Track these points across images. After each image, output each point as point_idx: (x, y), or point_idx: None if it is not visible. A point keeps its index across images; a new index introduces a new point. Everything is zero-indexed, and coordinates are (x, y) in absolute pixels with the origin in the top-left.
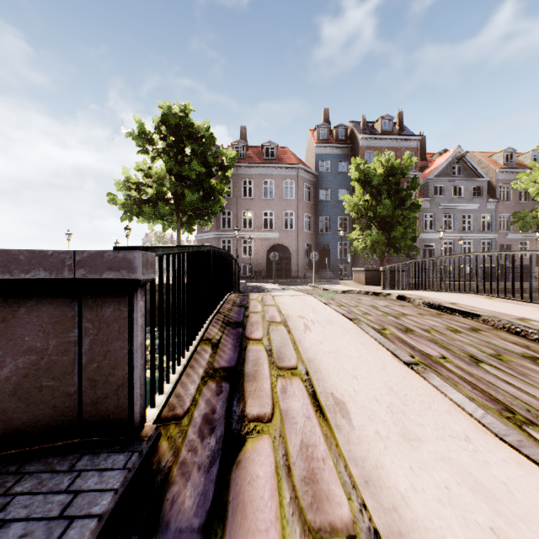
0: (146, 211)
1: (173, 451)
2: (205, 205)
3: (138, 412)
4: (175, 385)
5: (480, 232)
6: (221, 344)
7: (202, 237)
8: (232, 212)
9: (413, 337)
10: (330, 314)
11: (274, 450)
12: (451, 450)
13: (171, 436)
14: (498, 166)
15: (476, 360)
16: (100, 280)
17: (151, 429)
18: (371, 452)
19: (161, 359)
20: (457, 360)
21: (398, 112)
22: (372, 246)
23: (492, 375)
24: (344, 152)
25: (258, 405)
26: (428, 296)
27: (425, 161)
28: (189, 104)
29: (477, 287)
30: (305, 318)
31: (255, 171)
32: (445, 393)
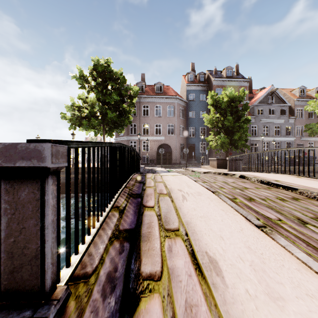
0: (84, 123)
1: (77, 313)
2: (120, 120)
3: (49, 278)
4: (89, 245)
5: (285, 137)
6: (126, 210)
7: (118, 139)
8: (136, 124)
9: (256, 204)
10: (199, 188)
11: (163, 311)
12: (313, 312)
13: (78, 296)
14: (295, 97)
15: (303, 222)
16: (14, 168)
17: (61, 290)
18: (246, 314)
19: (76, 227)
20: (290, 221)
21: (236, 65)
22: (221, 144)
23: (317, 234)
24: (203, 88)
25: (150, 263)
26: (259, 176)
27: (252, 94)
28: (110, 59)
29: (289, 170)
30: (182, 191)
31: (150, 100)
32: (292, 252)
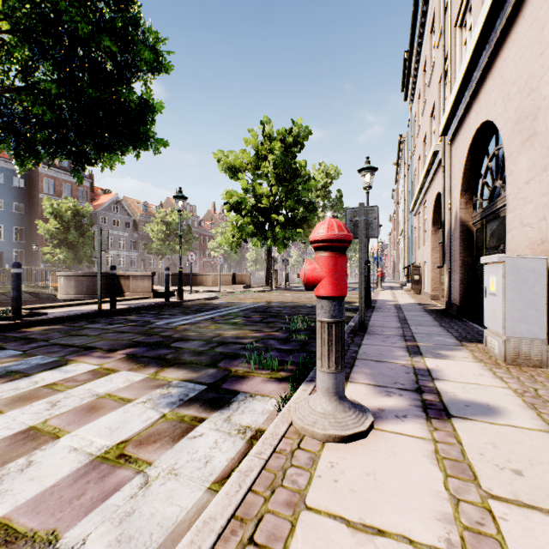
0: None
1: None
2: None
3: None
4: None
5: (130, 251)
6: None
7: None
8: None
9: None
10: None
11: None
12: None
13: None
14: (140, 211)
15: None
16: None
17: None
18: None
19: None
20: None
21: None
22: (65, 259)
23: None
24: None
25: None
26: None
27: (94, 193)
28: None
29: None
30: None
31: None
32: None
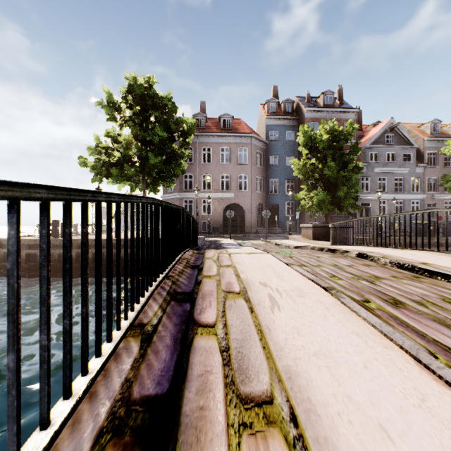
0: (114, 173)
1: None
2: (168, 168)
3: None
4: None
5: (410, 193)
6: (157, 334)
7: (167, 197)
8: (193, 175)
9: (411, 314)
10: (297, 279)
11: None
12: None
13: None
14: (425, 135)
15: None
16: None
17: None
18: None
19: None
20: None
21: (338, 88)
22: (318, 204)
23: None
24: (290, 123)
25: None
26: (390, 254)
27: (361, 131)
28: (153, 77)
29: (437, 244)
30: (268, 286)
31: (213, 139)
32: None
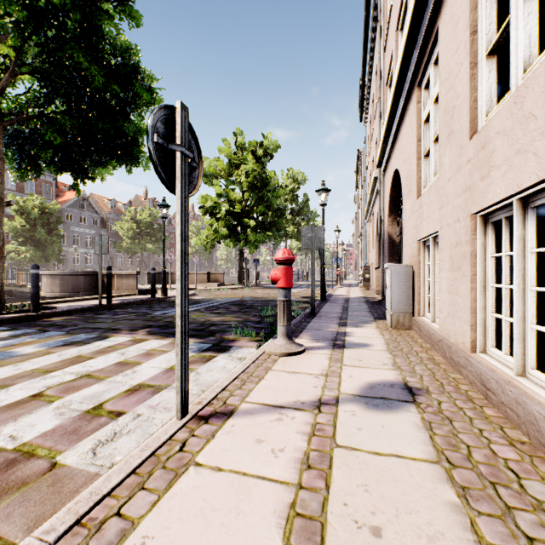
0: None
1: None
2: None
3: None
4: None
5: None
6: None
7: None
8: None
9: None
10: None
11: None
12: None
13: None
14: (108, 208)
15: None
16: None
17: None
18: None
19: None
20: None
21: None
22: (31, 257)
23: None
24: None
25: None
26: None
27: (58, 189)
28: None
29: None
30: None
31: None
32: None
